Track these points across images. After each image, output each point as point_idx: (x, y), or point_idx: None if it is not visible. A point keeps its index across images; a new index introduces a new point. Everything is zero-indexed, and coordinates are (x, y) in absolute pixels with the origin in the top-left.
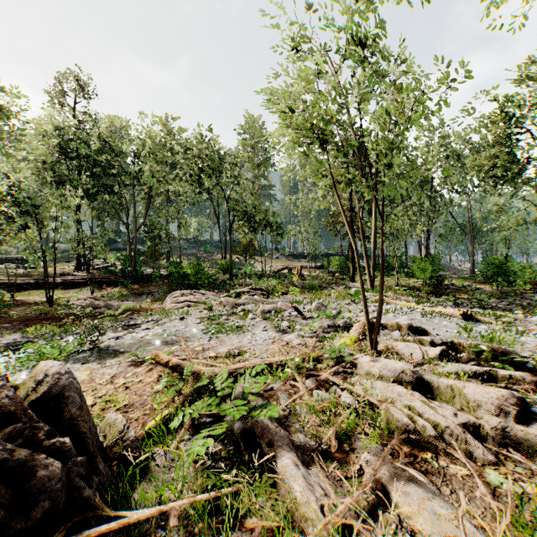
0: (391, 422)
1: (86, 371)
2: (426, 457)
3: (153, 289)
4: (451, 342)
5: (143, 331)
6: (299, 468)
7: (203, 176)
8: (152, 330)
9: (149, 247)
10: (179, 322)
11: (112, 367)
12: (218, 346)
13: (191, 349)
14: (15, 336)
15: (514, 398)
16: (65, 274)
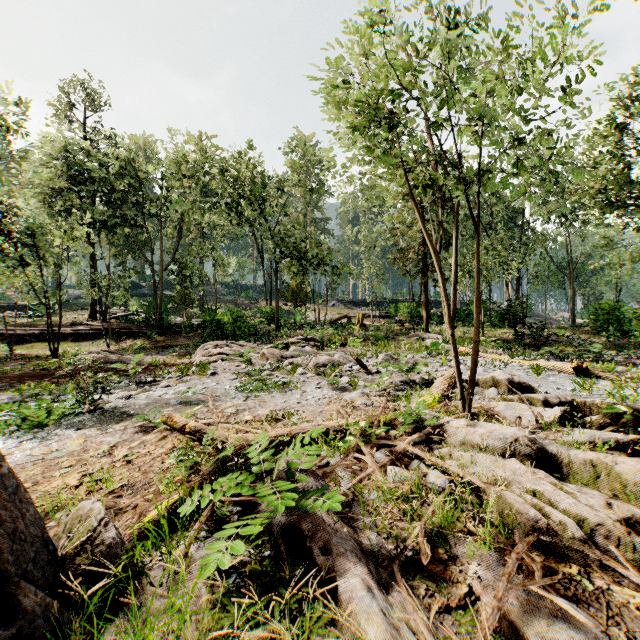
0: (508, 515)
1: (79, 439)
2: (571, 573)
3: (182, 342)
4: (572, 402)
5: (162, 389)
6: (373, 595)
7: (243, 204)
8: (174, 387)
9: (179, 291)
10: (209, 378)
11: (114, 433)
12: (257, 408)
13: (221, 411)
14: (2, 395)
15: None
16: (77, 324)
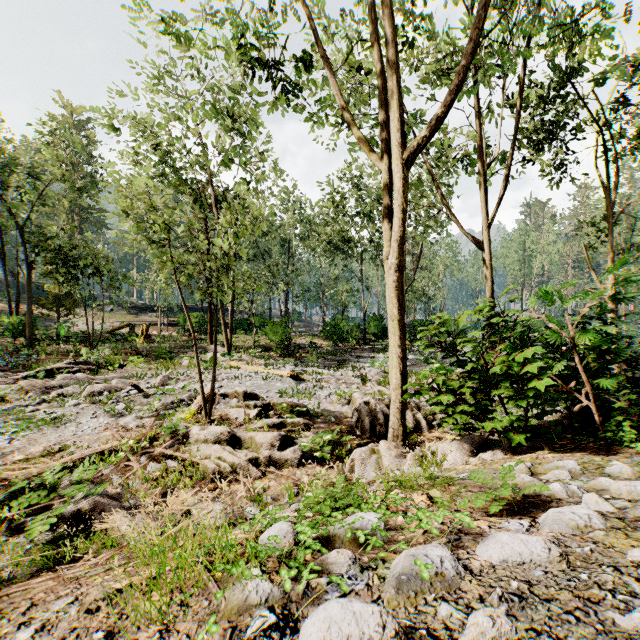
0: (206, 471)
1: None
2: (224, 486)
3: None
4: (270, 403)
5: None
6: (127, 517)
7: None
8: None
9: None
10: None
11: None
12: (28, 447)
13: None
14: None
15: (281, 436)
16: None
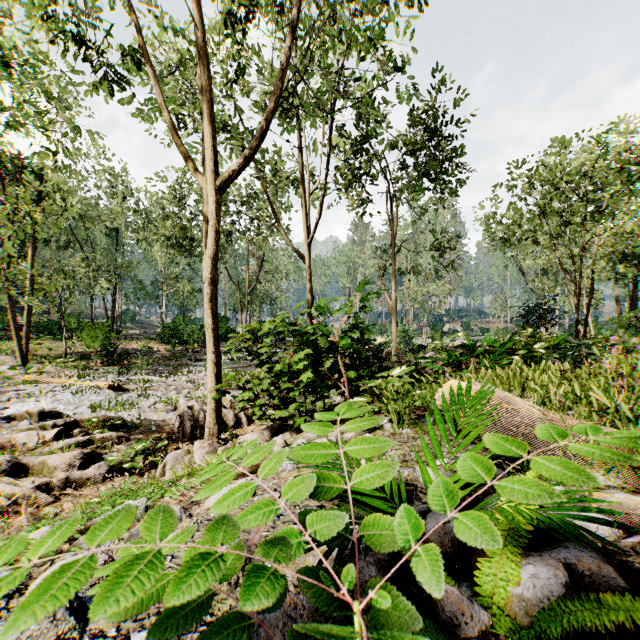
0: None
1: None
2: None
3: None
4: (76, 420)
5: None
6: None
7: None
8: None
9: None
10: None
11: None
12: None
13: None
14: None
15: (83, 454)
16: None
